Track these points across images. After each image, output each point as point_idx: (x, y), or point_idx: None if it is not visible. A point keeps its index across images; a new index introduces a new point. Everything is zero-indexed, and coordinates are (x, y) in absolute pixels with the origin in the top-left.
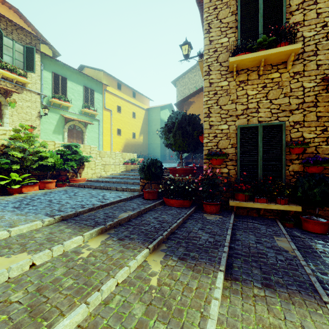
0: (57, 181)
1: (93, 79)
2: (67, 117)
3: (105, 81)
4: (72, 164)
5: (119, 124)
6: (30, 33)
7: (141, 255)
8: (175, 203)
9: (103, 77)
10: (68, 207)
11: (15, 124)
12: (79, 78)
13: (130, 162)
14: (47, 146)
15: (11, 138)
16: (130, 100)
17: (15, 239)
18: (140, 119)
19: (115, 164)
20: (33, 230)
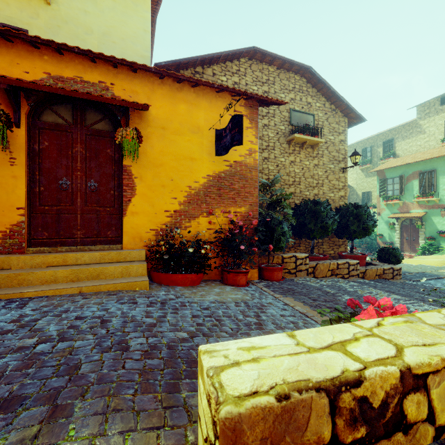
0: None
1: None
2: None
3: None
4: None
5: None
6: None
7: None
8: None
9: None
10: None
11: None
12: None
13: None
14: None
15: None
16: None
17: None
18: None
19: None
20: None
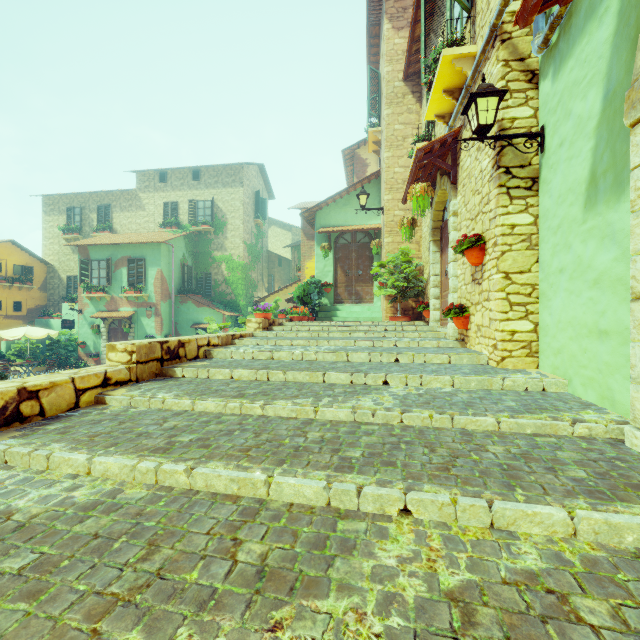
0: None
1: None
2: (525, 8)
3: None
4: None
5: None
6: None
7: None
8: None
9: None
10: None
11: None
12: None
13: None
14: None
15: None
16: None
17: None
18: None
19: None
20: None
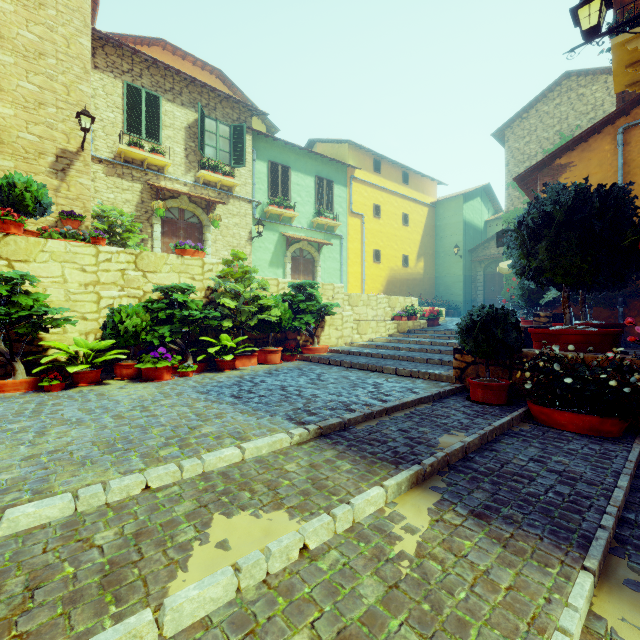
0: (282, 349)
1: (332, 160)
2: (291, 237)
3: (351, 161)
4: (308, 319)
5: (376, 241)
6: (239, 102)
7: (582, 594)
8: (572, 422)
9: (347, 155)
10: (321, 406)
11: (219, 255)
12: (309, 163)
13: (406, 316)
14: (267, 288)
15: (218, 276)
16: (399, 190)
17: (254, 469)
18: (418, 225)
19: (377, 320)
20: (277, 451)
